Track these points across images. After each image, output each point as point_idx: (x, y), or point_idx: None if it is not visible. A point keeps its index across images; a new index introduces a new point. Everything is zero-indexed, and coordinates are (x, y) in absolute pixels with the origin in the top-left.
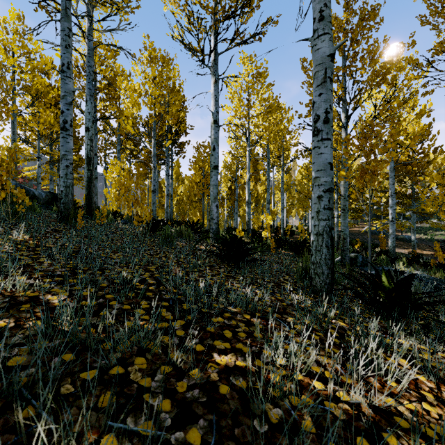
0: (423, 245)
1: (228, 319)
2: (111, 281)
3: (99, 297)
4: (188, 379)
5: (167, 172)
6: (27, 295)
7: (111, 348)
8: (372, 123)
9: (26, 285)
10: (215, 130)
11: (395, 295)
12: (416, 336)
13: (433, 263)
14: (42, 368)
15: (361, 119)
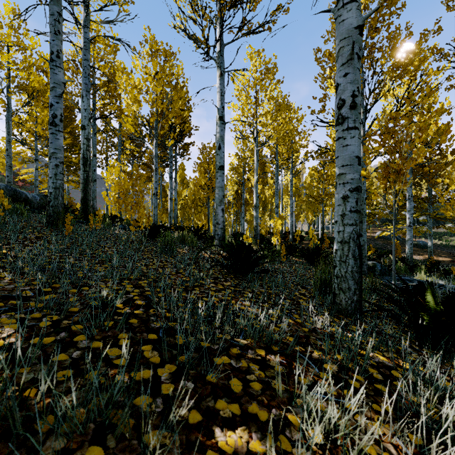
0: (438, 251)
1: (236, 359)
2: (86, 304)
3: (62, 330)
4: None
5: (171, 174)
6: None
7: (52, 429)
8: (397, 116)
9: None
10: (221, 127)
11: (445, 319)
12: None
13: None
14: None
15: (385, 111)
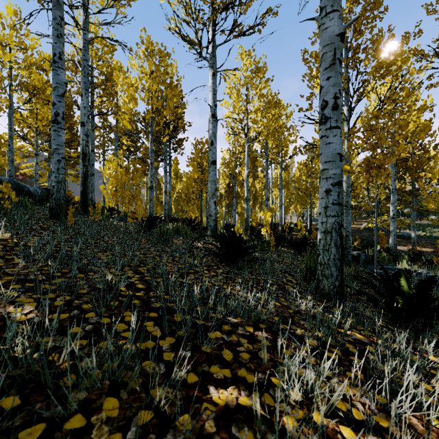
0: (421, 242)
1: (227, 334)
2: (93, 287)
3: (74, 308)
4: (174, 432)
5: (165, 168)
6: None
7: (74, 384)
8: (379, 114)
9: None
10: (213, 124)
11: (417, 302)
12: None
13: (437, 261)
14: None
15: (367, 110)
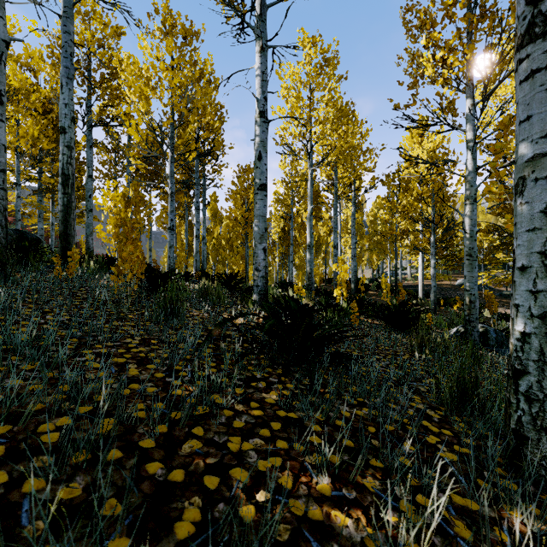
0: None
1: None
2: None
3: None
4: None
5: (197, 204)
6: None
7: None
8: None
9: None
10: (262, 127)
11: None
12: None
13: None
14: None
15: None
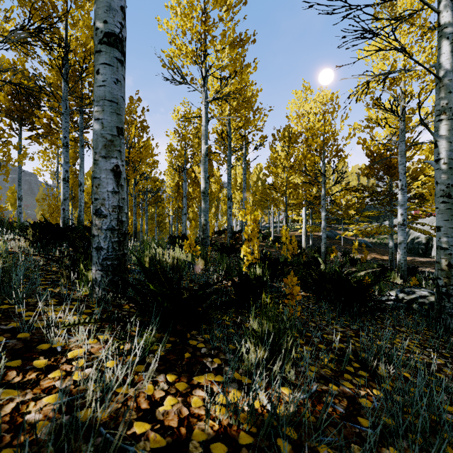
0: (378, 249)
1: None
2: None
3: None
4: None
5: (65, 140)
6: None
7: None
8: None
9: None
10: None
11: None
12: None
13: None
14: None
15: None
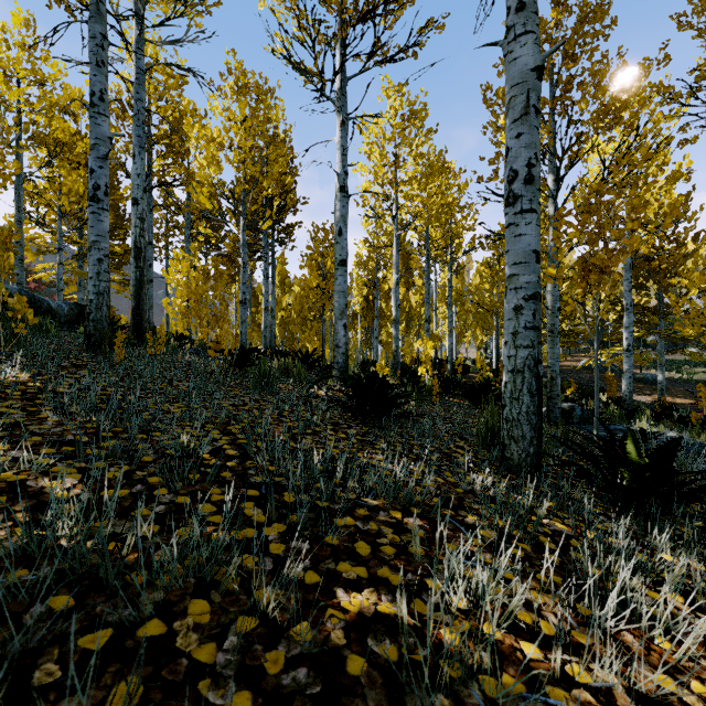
0: (675, 389)
1: (363, 520)
2: (161, 453)
3: (137, 482)
4: (288, 644)
5: (266, 271)
6: (5, 480)
7: (146, 582)
8: (600, 188)
9: (6, 460)
10: (343, 202)
11: (651, 476)
12: (692, 549)
13: (696, 419)
14: (5, 627)
15: (583, 181)
